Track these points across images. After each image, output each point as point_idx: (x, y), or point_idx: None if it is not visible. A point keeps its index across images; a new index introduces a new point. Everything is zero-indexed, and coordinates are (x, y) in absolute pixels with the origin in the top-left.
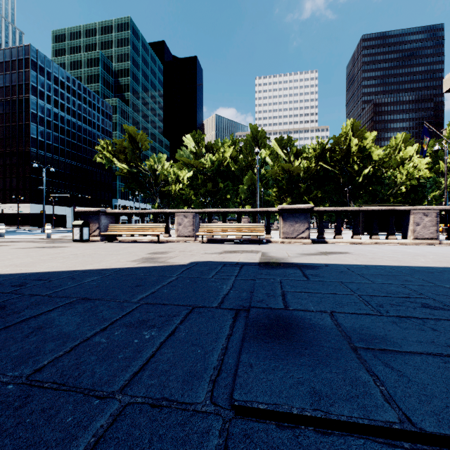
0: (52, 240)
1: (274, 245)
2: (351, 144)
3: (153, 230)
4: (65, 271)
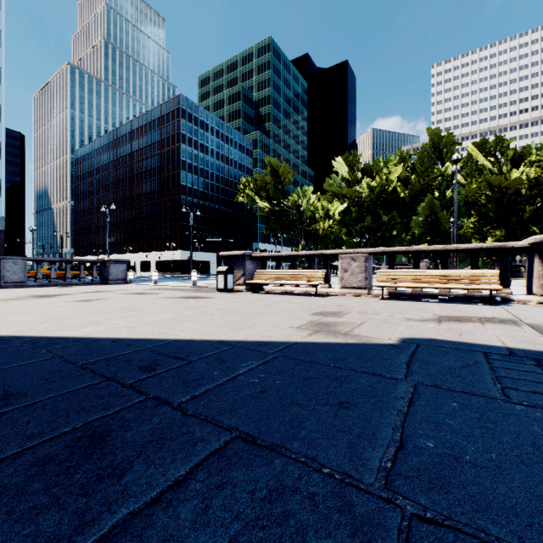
0: (197, 288)
1: (527, 307)
2: None
3: (309, 279)
4: (209, 342)
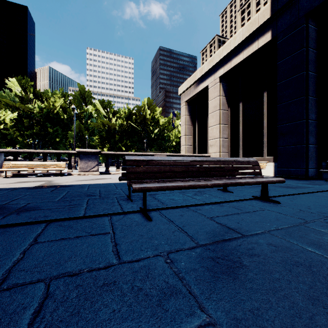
0: None
1: (71, 176)
2: (147, 113)
3: None
4: None
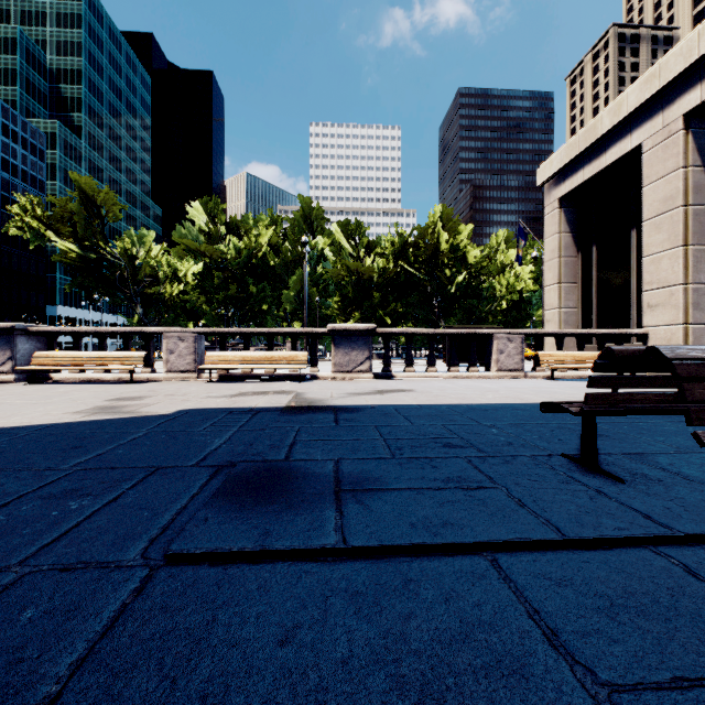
0: None
1: (321, 382)
2: (441, 240)
3: (122, 362)
4: None
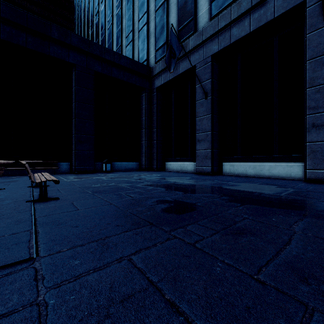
0: None
1: None
2: None
3: None
4: None
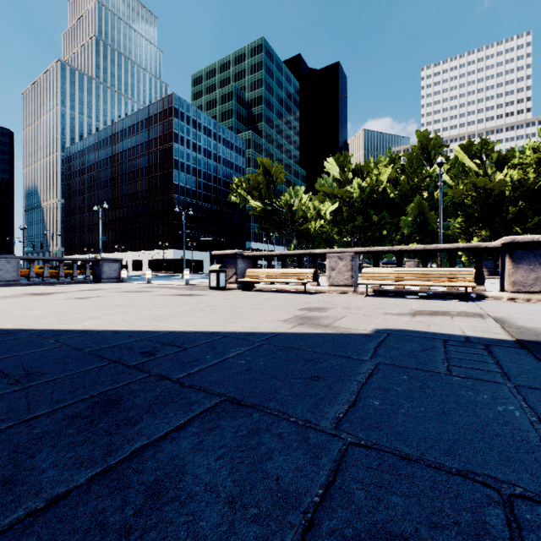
0: (190, 286)
1: (497, 303)
2: None
3: (298, 277)
4: (202, 333)
